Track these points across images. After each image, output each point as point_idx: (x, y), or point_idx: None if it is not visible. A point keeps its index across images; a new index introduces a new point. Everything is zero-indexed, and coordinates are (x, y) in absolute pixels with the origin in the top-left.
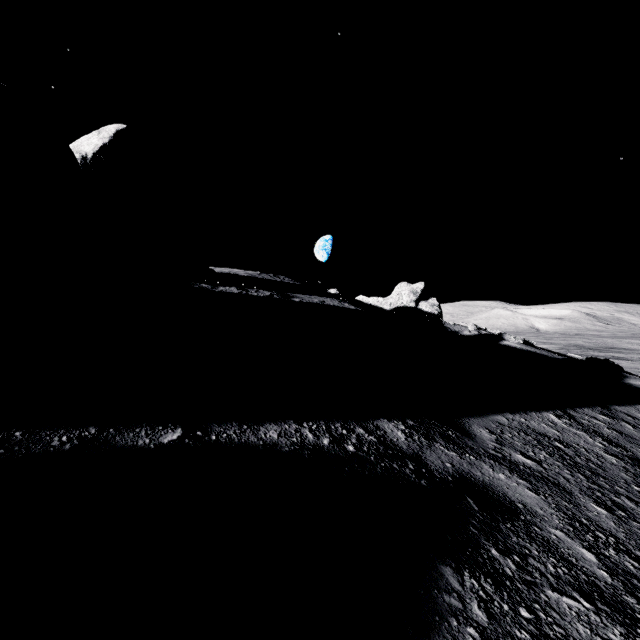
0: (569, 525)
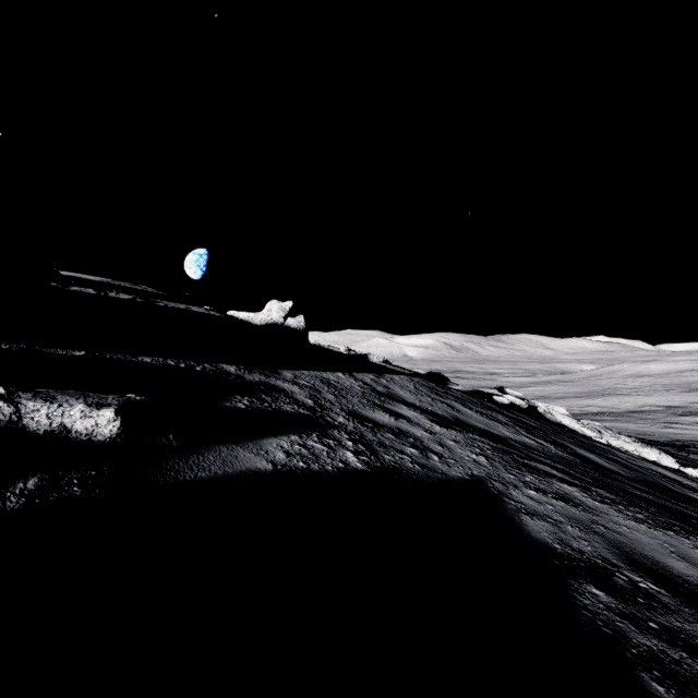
0: (309, 396)
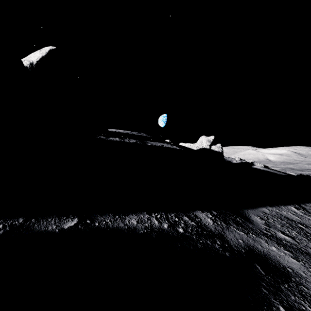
0: None
